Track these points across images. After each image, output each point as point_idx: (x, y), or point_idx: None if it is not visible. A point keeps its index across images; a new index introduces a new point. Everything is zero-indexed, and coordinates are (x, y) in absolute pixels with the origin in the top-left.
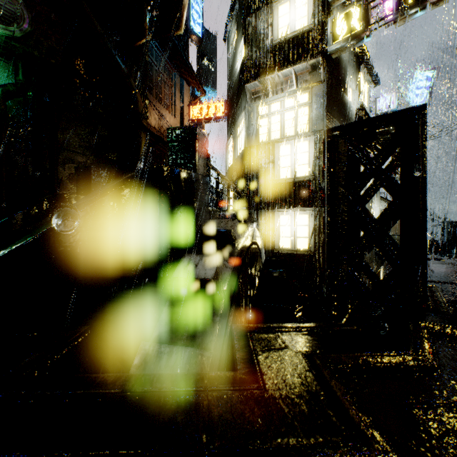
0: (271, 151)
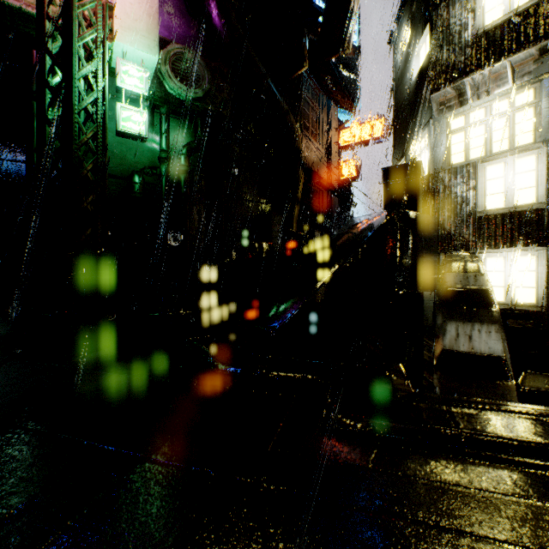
0: (472, 175)
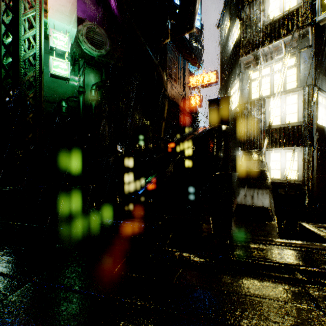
0: (263, 105)
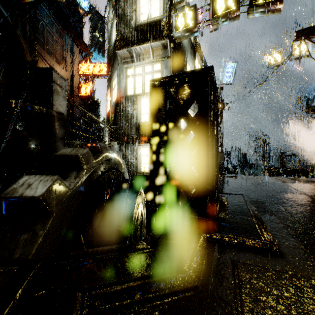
0: (135, 102)
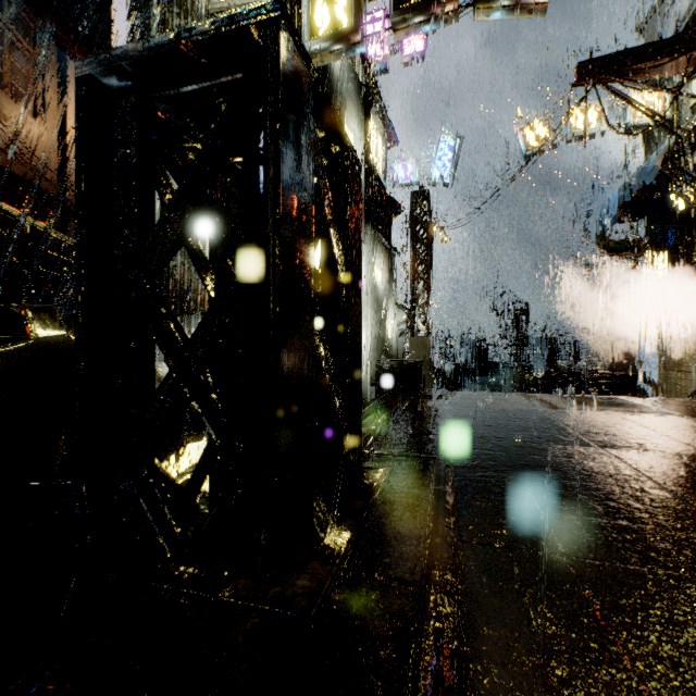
0: None
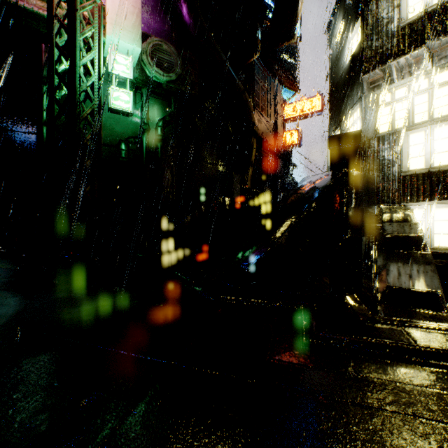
0: (397, 141)
